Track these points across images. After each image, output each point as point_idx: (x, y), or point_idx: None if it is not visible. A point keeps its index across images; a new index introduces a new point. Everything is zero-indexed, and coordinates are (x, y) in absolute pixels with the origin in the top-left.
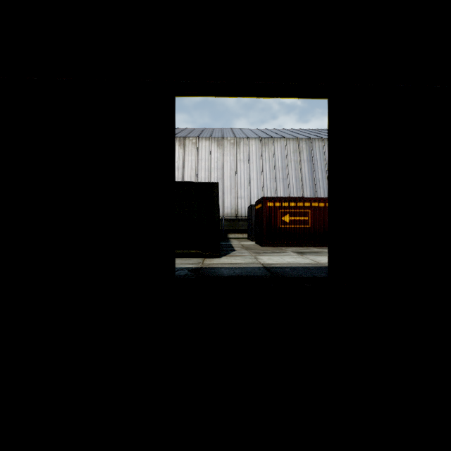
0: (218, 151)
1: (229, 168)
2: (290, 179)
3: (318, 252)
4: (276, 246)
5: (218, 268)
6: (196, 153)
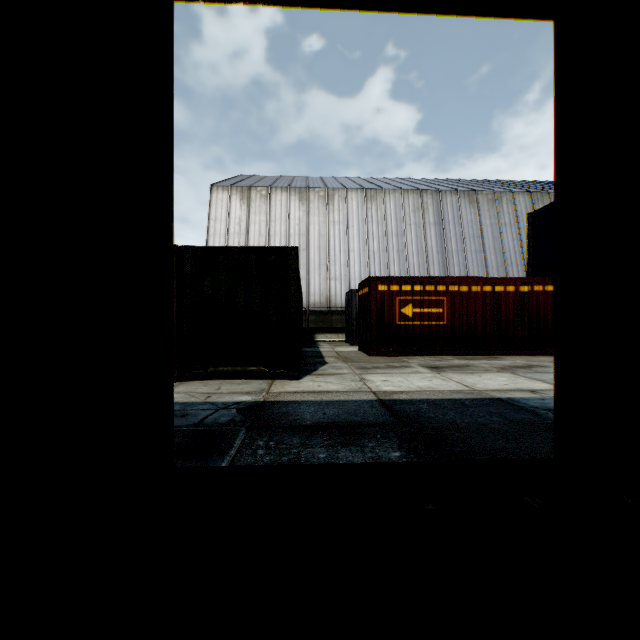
0: (300, 208)
1: (317, 234)
2: (409, 251)
3: (464, 367)
4: (392, 356)
5: (294, 405)
6: (268, 212)
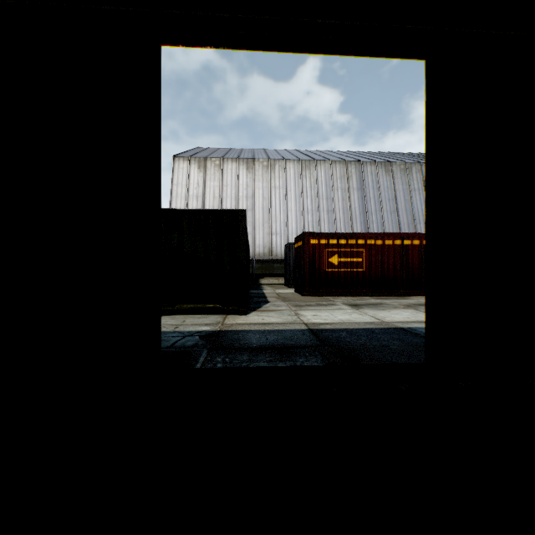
0: (247, 175)
1: (261, 197)
2: (337, 211)
3: (378, 304)
4: (322, 296)
5: (243, 333)
6: (220, 178)
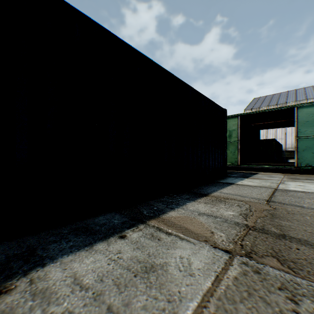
0: None
1: None
2: None
3: None
4: None
5: None
6: None
